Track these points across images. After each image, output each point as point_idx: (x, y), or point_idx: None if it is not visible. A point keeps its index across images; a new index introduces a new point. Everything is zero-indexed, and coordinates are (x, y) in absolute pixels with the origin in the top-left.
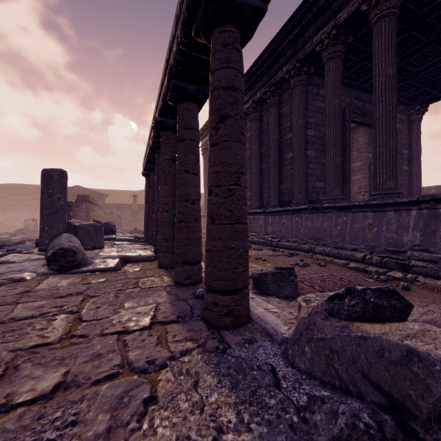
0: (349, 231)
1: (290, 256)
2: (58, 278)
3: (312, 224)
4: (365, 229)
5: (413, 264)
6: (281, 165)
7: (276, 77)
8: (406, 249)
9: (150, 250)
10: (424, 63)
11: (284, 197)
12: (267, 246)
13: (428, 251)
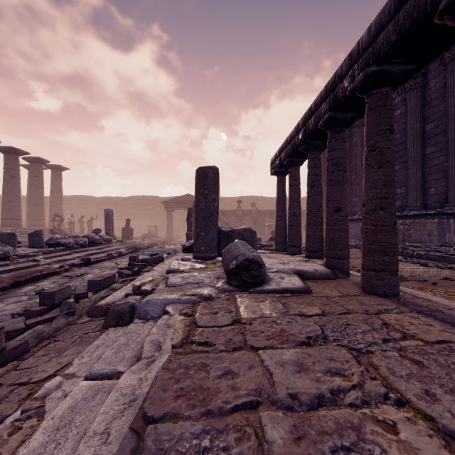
0: None
1: None
2: (249, 299)
3: None
4: None
5: None
6: None
7: None
8: None
9: (316, 263)
10: None
11: None
12: (450, 262)
13: None
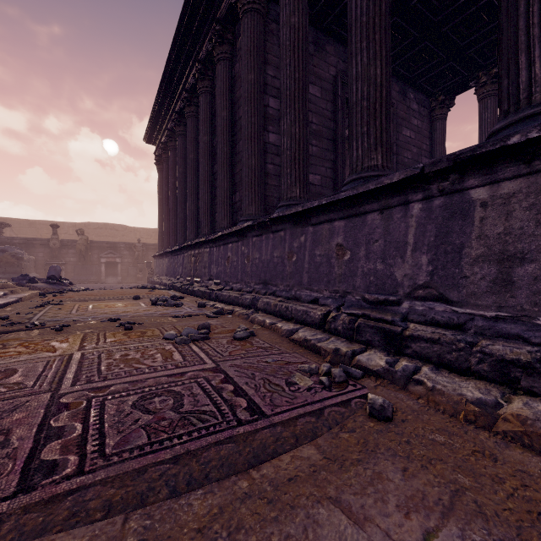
0: (307, 263)
1: (211, 317)
2: None
3: (260, 255)
4: (332, 258)
5: (412, 333)
6: (234, 162)
7: (222, 8)
8: (400, 297)
9: None
10: (448, 5)
11: (238, 215)
12: (206, 298)
13: (446, 299)
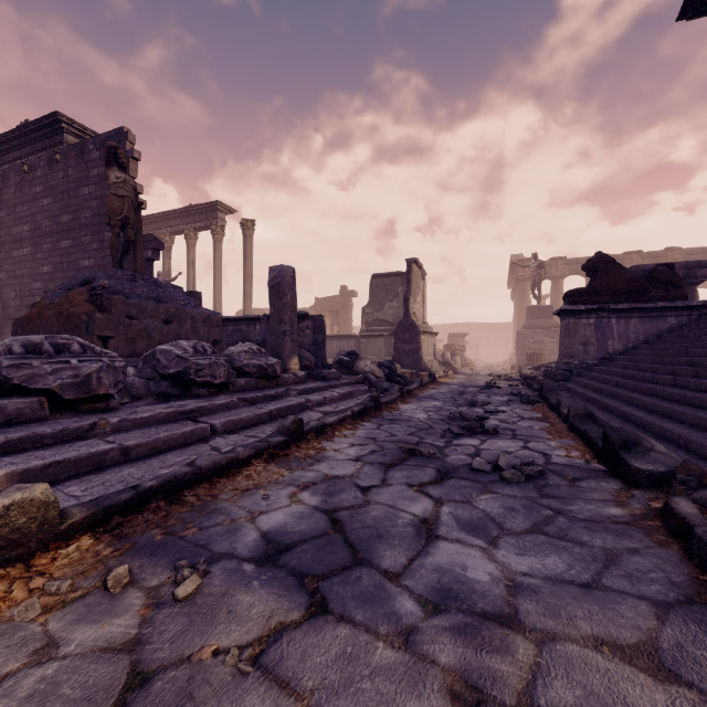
0: None
1: None
2: None
3: None
4: None
5: None
6: None
7: None
8: None
9: None
10: None
11: None
12: None
13: None
